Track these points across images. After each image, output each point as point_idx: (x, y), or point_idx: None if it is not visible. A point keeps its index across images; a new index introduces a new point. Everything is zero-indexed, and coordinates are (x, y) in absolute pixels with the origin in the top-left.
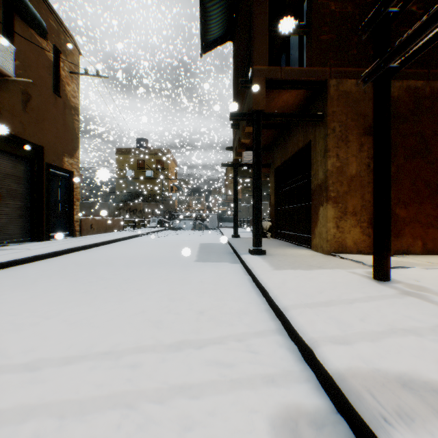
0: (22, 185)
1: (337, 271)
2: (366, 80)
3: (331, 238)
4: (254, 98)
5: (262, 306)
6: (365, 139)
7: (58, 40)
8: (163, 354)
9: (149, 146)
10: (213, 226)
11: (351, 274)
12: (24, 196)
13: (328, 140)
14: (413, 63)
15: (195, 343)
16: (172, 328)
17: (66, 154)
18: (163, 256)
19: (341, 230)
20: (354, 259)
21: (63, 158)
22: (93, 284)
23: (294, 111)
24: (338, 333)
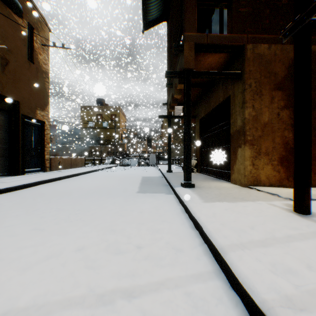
0: (2, 131)
1: (259, 203)
2: (287, 35)
3: (248, 174)
4: (185, 59)
5: (196, 240)
6: (275, 93)
7: (32, 19)
8: (92, 309)
9: (105, 104)
10: (153, 163)
11: (272, 206)
12: (4, 140)
13: (245, 94)
14: (314, 31)
15: (129, 292)
16: (107, 268)
17: (39, 108)
18: (111, 188)
19: (256, 167)
20: (269, 191)
21: (36, 111)
22: (46, 215)
23: None
24: (292, 290)
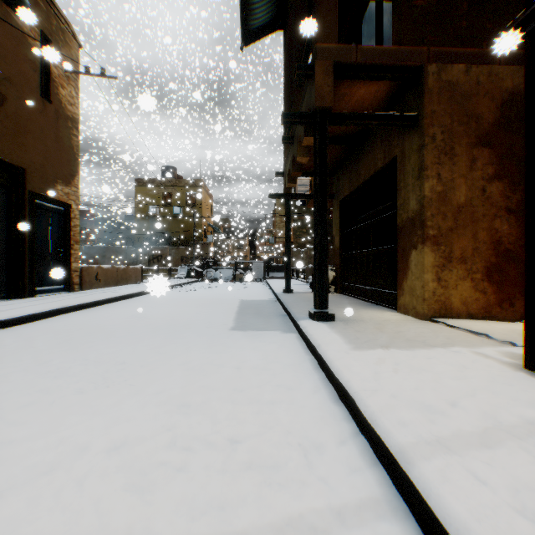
0: None
1: (456, 352)
2: None
3: (429, 296)
4: (318, 90)
5: (344, 427)
6: (478, 152)
7: (48, 26)
8: None
9: (178, 176)
10: (259, 277)
11: (482, 358)
12: None
13: (424, 153)
14: None
15: None
16: (170, 492)
17: (60, 180)
18: (186, 321)
19: (443, 284)
20: (470, 328)
21: (55, 185)
22: (62, 373)
23: None
24: None
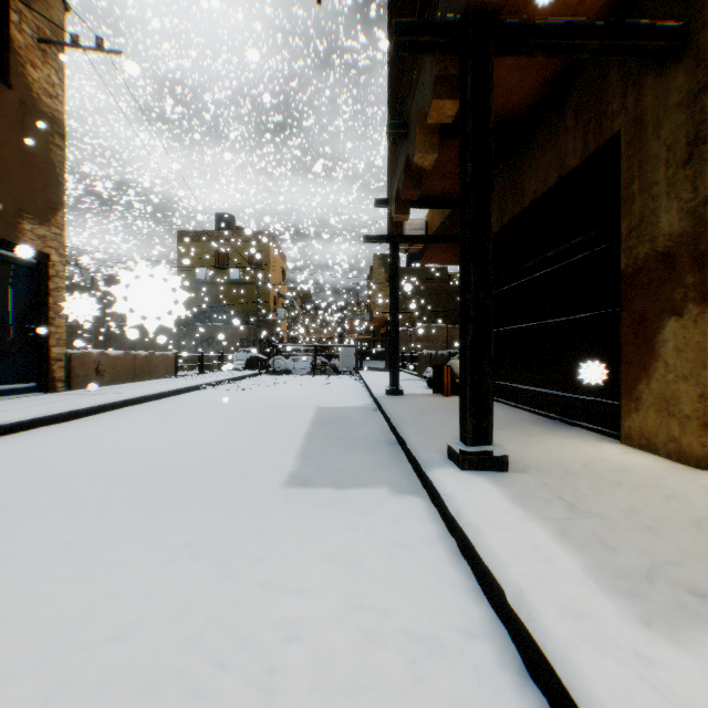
0: None
1: None
2: None
3: None
4: None
5: None
6: None
7: None
8: None
9: (237, 229)
10: (348, 368)
11: None
12: None
13: (705, 105)
14: None
15: None
16: None
17: (29, 214)
18: (205, 458)
19: None
20: None
21: (18, 222)
22: None
23: (554, 76)
24: None
